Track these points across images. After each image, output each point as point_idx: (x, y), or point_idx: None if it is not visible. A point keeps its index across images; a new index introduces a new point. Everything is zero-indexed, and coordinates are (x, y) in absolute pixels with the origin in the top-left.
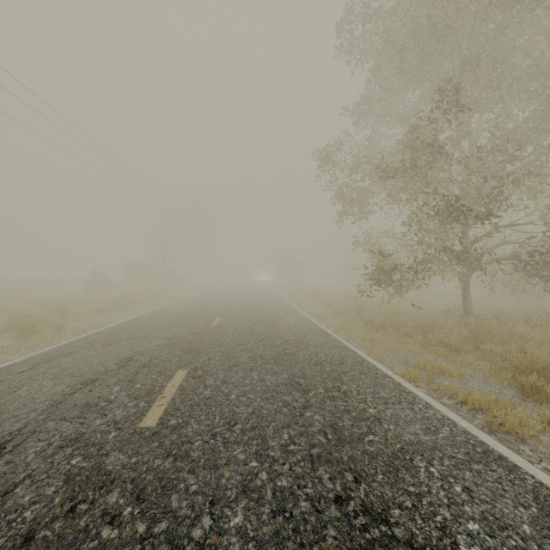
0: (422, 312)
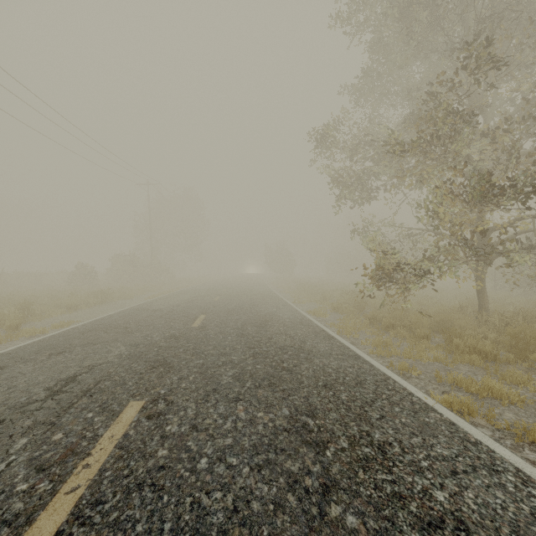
0: (431, 308)
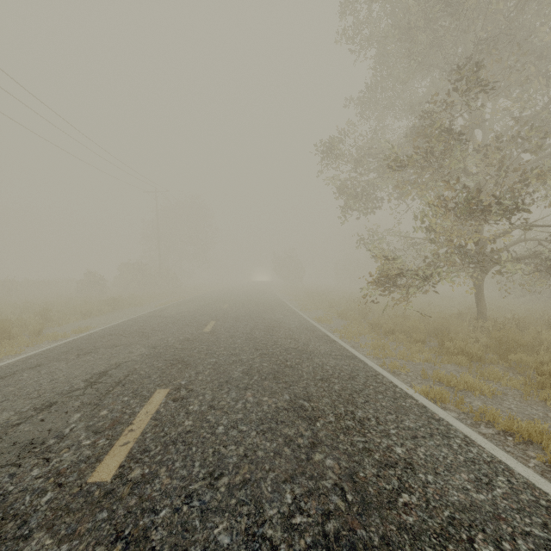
0: (432, 315)
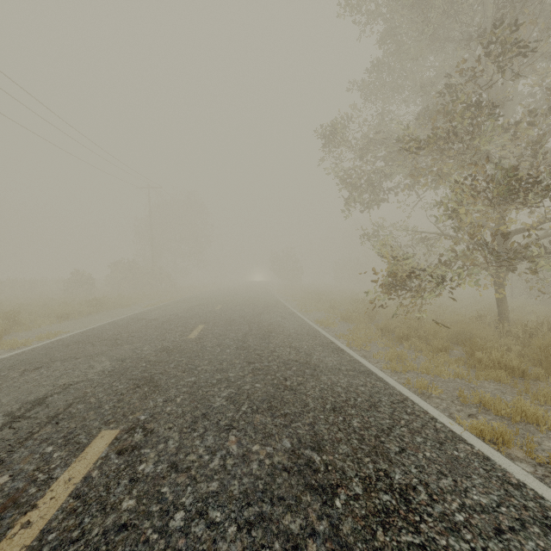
0: (447, 317)
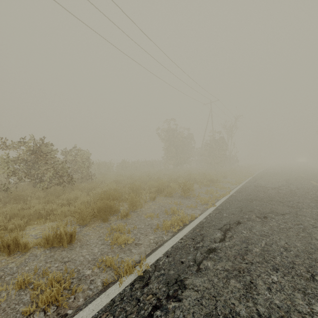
0: None
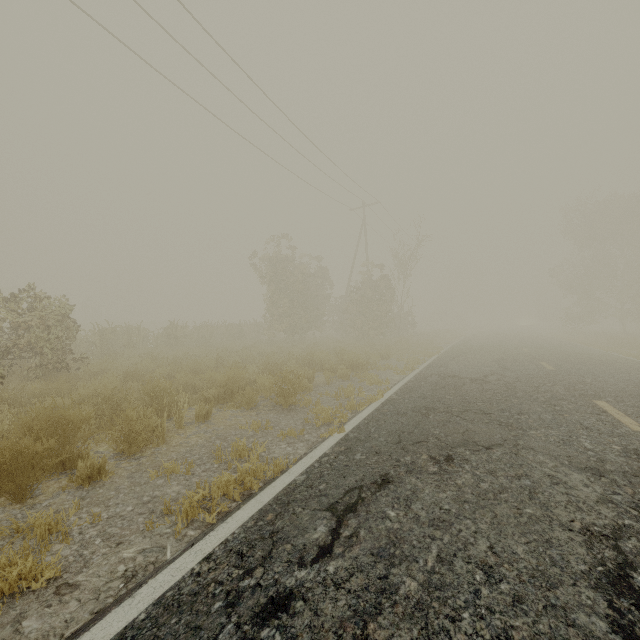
0: None
